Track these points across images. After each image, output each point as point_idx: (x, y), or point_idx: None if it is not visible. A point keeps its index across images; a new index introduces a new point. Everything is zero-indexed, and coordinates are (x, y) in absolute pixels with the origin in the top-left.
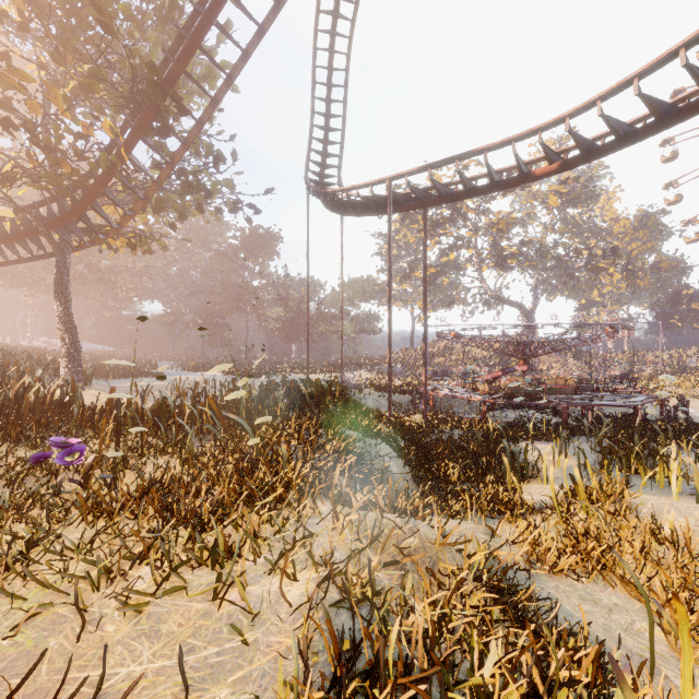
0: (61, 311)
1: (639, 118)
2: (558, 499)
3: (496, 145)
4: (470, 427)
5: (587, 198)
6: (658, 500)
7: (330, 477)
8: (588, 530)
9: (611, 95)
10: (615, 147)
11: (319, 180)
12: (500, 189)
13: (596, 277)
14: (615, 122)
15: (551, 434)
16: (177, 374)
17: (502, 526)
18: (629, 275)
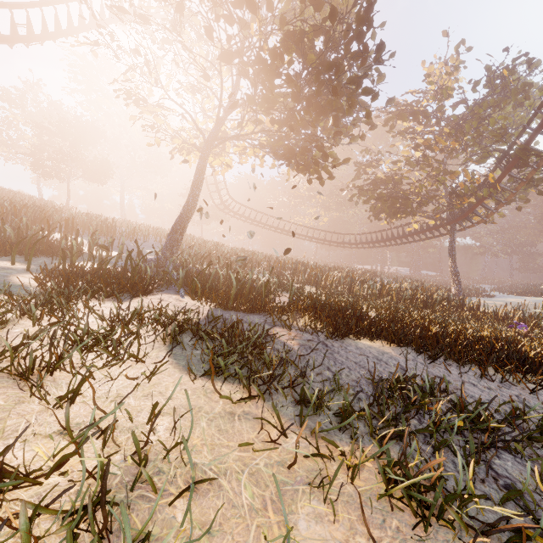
0: (451, 264)
1: None
2: None
3: None
4: None
5: None
6: None
7: None
8: None
9: None
10: None
11: None
12: None
13: None
14: None
15: None
16: (502, 296)
17: None
18: None
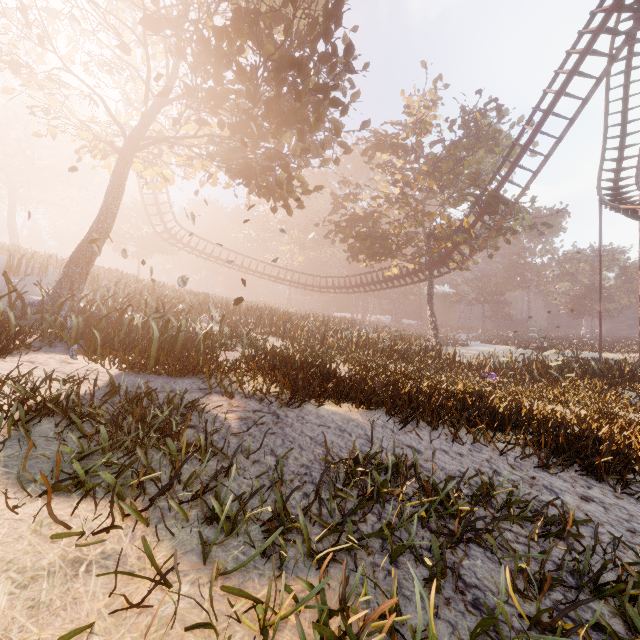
0: (430, 311)
1: None
2: None
3: None
4: None
5: None
6: None
7: (604, 398)
8: None
9: None
10: None
11: (613, 186)
12: None
13: None
14: None
15: None
16: (476, 345)
17: None
18: None
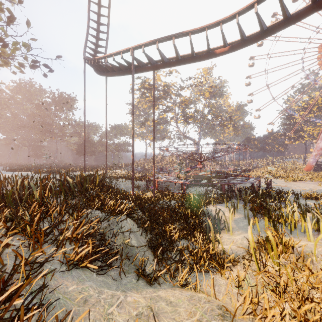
0: None
1: (269, 26)
2: (250, 251)
3: (196, 30)
4: (179, 198)
5: (219, 95)
6: (317, 248)
7: None
8: (288, 283)
9: (262, 0)
10: (260, 37)
11: None
12: (197, 60)
13: (223, 129)
14: (262, 21)
15: (218, 199)
16: None
17: (217, 279)
18: (235, 129)
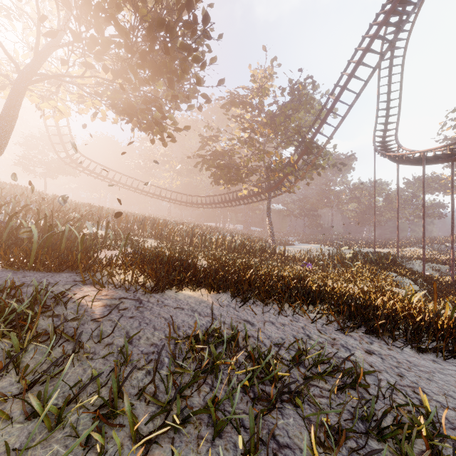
0: (269, 221)
1: None
2: None
3: None
4: None
5: None
6: None
7: (378, 277)
8: None
9: None
10: None
11: (382, 141)
12: None
13: None
14: None
15: None
16: (299, 244)
17: None
18: None
